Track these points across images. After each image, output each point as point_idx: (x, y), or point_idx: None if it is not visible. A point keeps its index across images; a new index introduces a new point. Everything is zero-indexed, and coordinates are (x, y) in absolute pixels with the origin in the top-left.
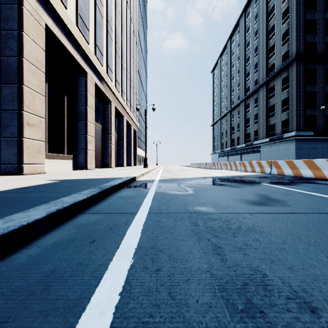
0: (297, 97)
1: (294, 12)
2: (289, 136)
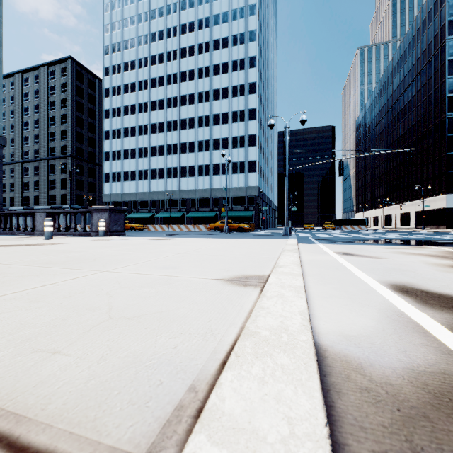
0: (72, 182)
1: (70, 124)
2: (67, 207)
